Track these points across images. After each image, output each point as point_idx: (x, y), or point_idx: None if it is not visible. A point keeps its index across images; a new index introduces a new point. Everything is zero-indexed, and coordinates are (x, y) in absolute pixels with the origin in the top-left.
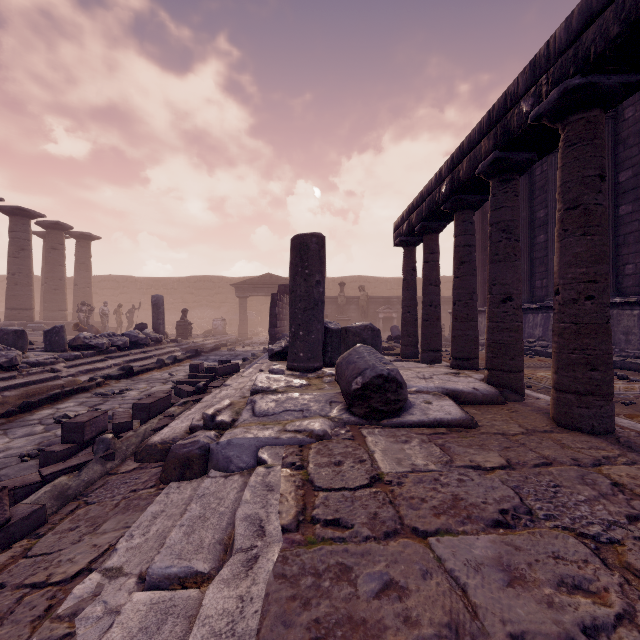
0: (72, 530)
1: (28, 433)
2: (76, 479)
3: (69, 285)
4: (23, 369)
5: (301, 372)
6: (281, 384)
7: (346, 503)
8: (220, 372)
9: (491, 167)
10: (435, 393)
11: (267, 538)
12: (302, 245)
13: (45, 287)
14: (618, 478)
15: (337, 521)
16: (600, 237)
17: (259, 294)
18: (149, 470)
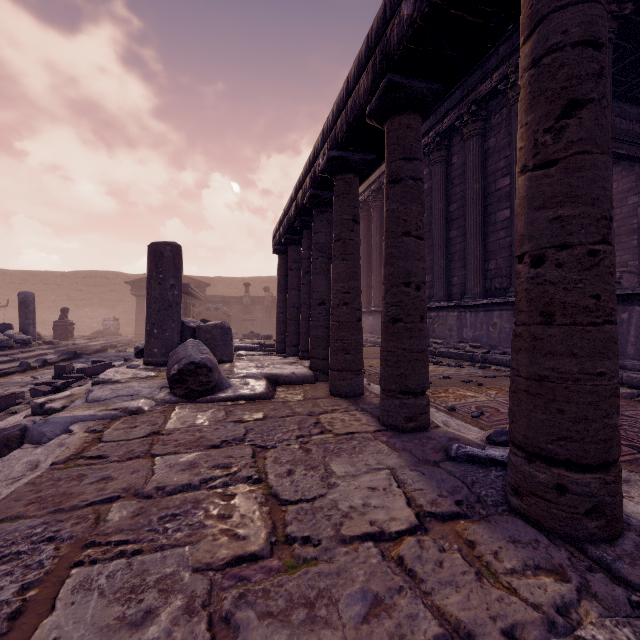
0: None
1: None
2: None
3: None
4: None
5: (155, 366)
6: (126, 376)
7: (116, 447)
8: (89, 372)
9: (311, 200)
10: (258, 377)
11: (37, 470)
12: (157, 252)
13: None
14: (323, 419)
15: (99, 456)
16: (352, 262)
17: None
18: None
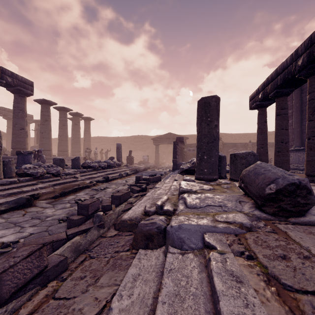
0: (82, 279)
1: (63, 207)
2: (84, 239)
3: (82, 141)
4: (62, 176)
5: (205, 181)
6: (197, 188)
7: None
8: (151, 180)
9: None
10: None
11: None
12: (206, 103)
13: (72, 141)
14: None
15: None
16: None
17: (165, 143)
18: (124, 237)
